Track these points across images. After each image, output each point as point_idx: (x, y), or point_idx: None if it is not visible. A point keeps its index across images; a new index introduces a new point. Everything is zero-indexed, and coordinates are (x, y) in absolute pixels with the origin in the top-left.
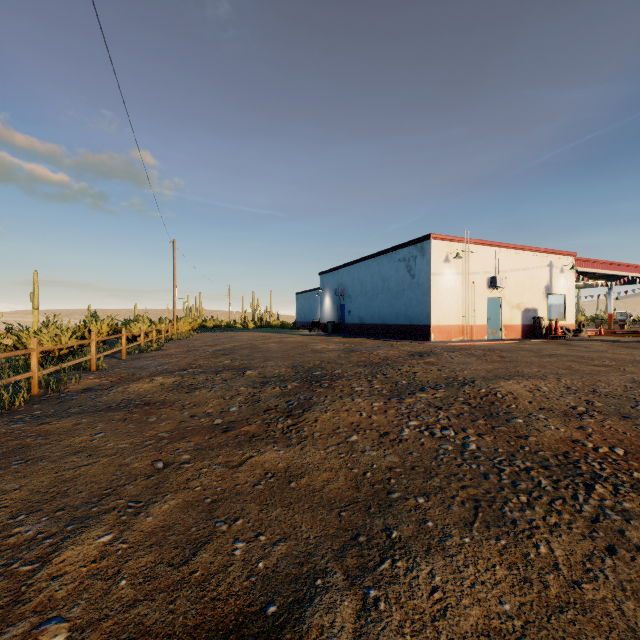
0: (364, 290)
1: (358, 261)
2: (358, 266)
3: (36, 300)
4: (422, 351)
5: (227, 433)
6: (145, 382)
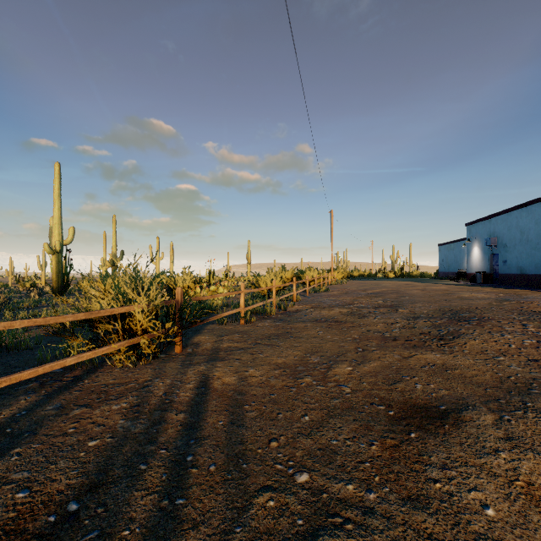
0: (525, 238)
1: (516, 208)
2: (516, 213)
3: (249, 258)
4: None
5: (395, 341)
6: (329, 310)
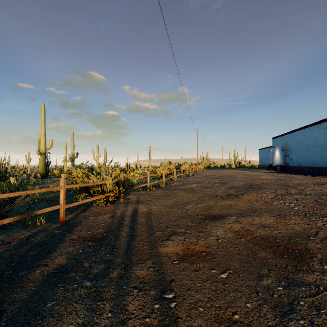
0: (301, 147)
1: (297, 130)
2: (297, 133)
3: (150, 156)
4: None
5: (216, 197)
6: (191, 185)
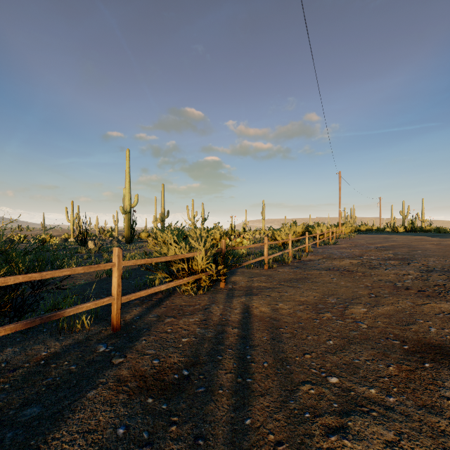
0: None
1: None
2: None
3: (263, 215)
4: None
5: (408, 291)
6: (340, 260)
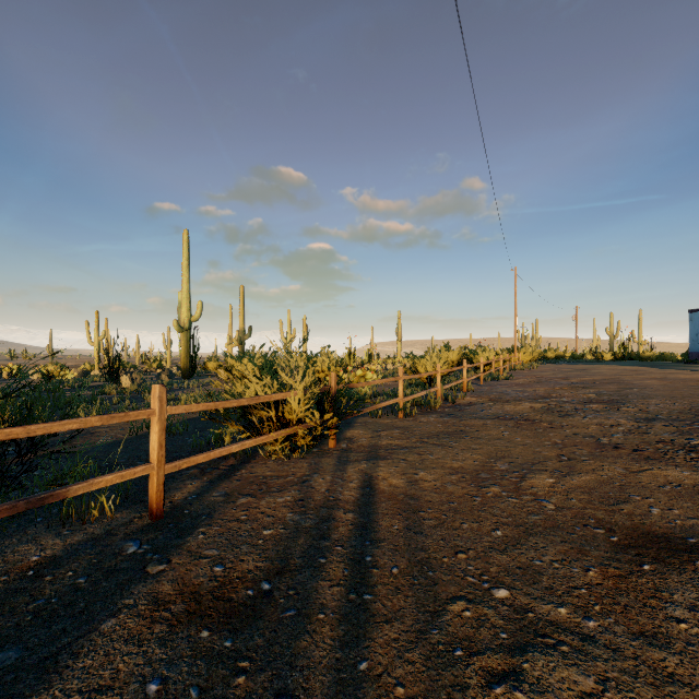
0: None
1: None
2: None
3: (399, 334)
4: None
5: (617, 450)
6: (515, 404)
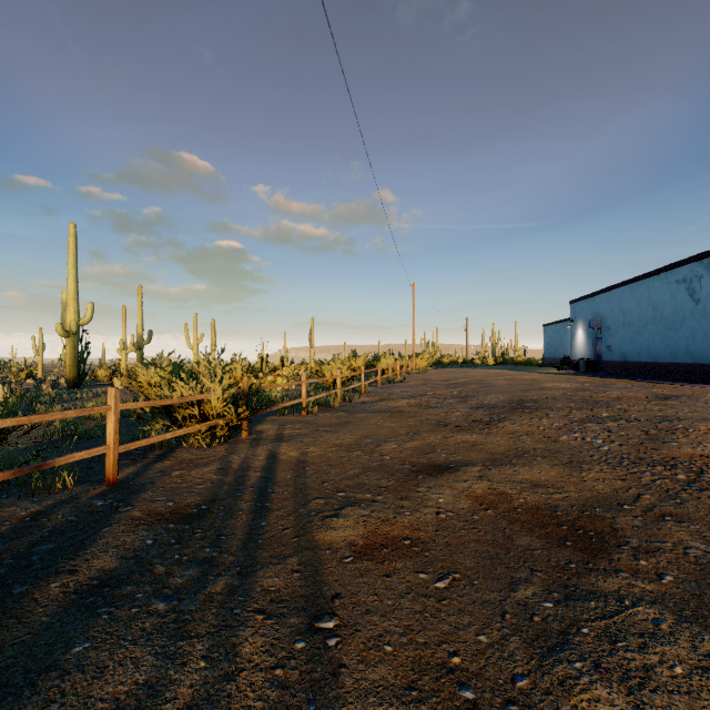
0: (627, 320)
1: (619, 285)
2: (619, 291)
3: (312, 340)
4: (678, 394)
5: (446, 427)
6: (397, 401)
